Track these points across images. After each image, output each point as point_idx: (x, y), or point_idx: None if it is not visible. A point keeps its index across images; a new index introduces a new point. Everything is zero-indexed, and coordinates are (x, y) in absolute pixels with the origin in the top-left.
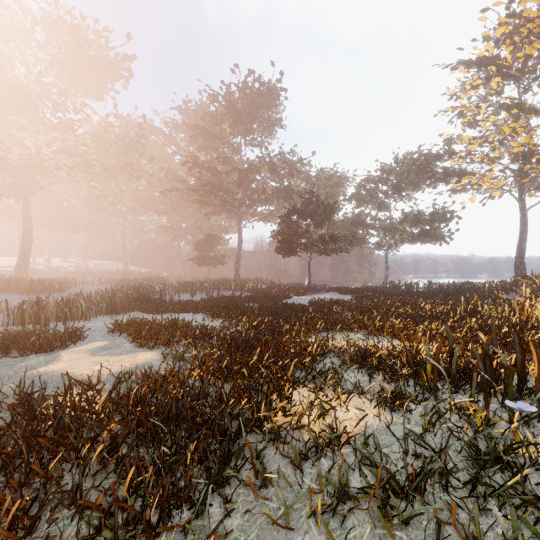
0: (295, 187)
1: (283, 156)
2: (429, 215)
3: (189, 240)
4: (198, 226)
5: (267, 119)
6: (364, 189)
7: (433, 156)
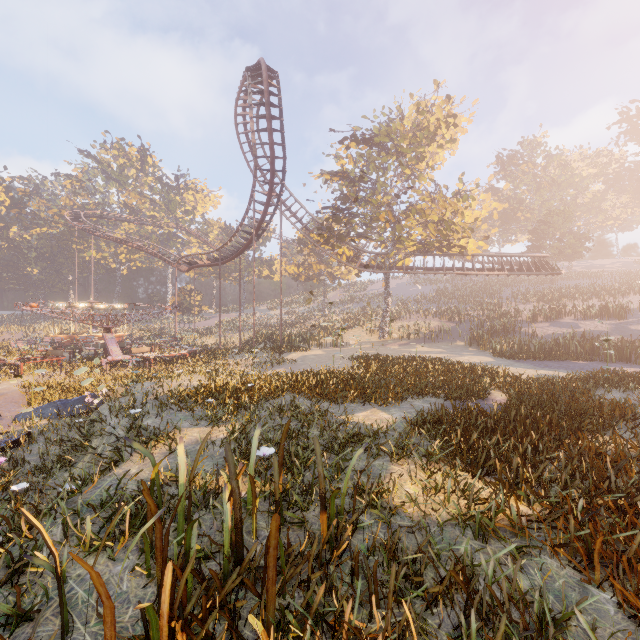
0: None
1: None
2: None
3: None
4: None
5: None
6: None
7: None
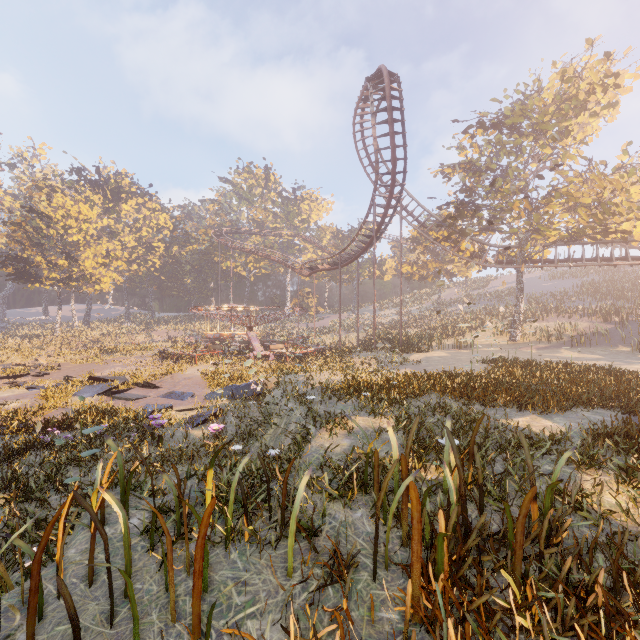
0: None
1: None
2: None
3: None
4: None
5: None
6: None
7: None
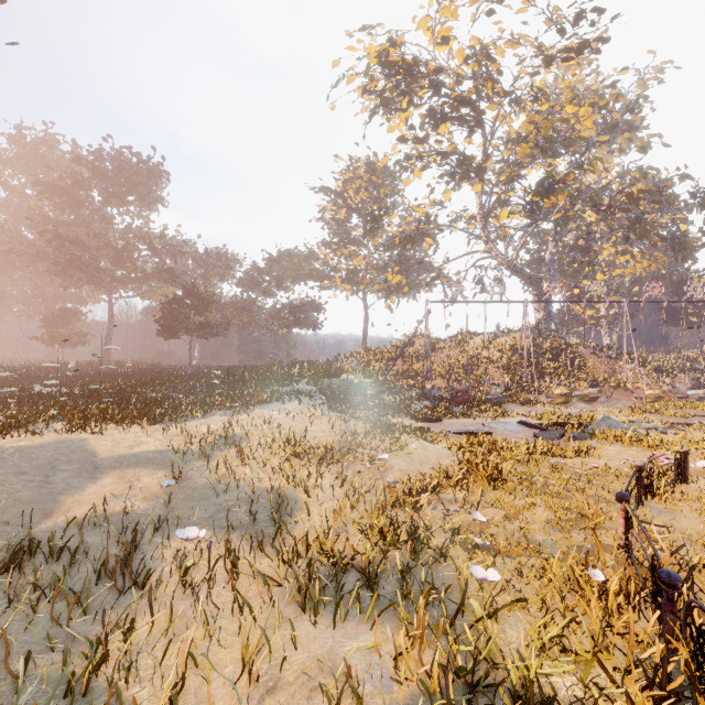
0: (180, 265)
1: (166, 239)
2: (301, 306)
3: (23, 311)
4: (41, 294)
5: (146, 194)
6: (250, 277)
7: (304, 258)
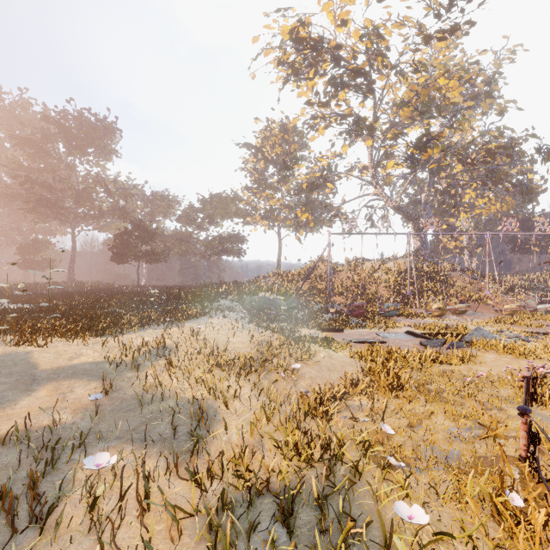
0: (131, 205)
1: (119, 183)
2: (229, 238)
3: (2, 241)
4: (17, 228)
5: (103, 147)
6: (187, 214)
7: (231, 200)
